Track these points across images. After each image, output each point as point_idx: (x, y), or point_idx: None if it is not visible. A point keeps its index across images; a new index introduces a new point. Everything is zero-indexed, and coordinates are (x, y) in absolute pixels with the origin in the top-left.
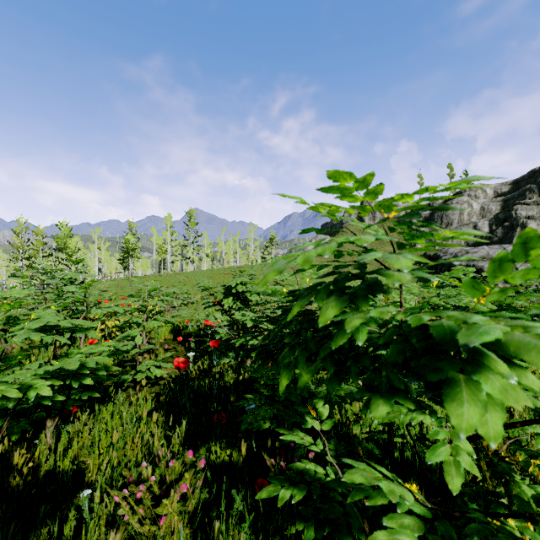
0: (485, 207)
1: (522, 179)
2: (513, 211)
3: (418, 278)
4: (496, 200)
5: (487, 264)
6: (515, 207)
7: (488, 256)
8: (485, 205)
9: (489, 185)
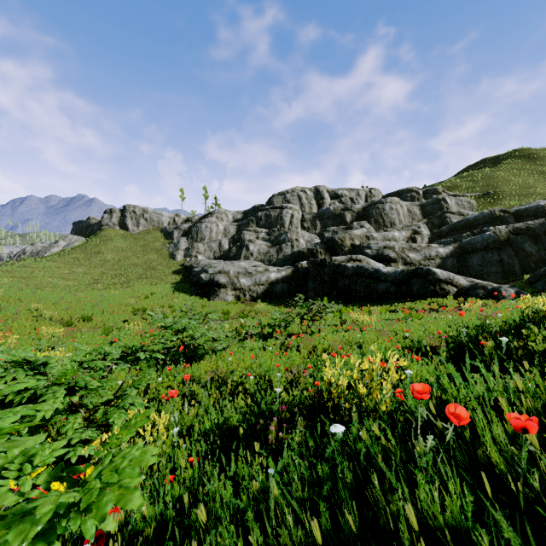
0: (227, 228)
1: (249, 211)
2: (242, 234)
3: (175, 287)
4: (234, 224)
5: (222, 276)
6: (244, 232)
7: (223, 270)
8: (227, 227)
9: (230, 211)
